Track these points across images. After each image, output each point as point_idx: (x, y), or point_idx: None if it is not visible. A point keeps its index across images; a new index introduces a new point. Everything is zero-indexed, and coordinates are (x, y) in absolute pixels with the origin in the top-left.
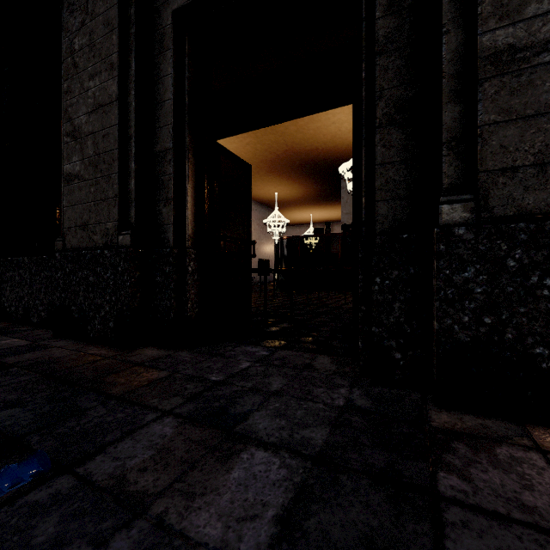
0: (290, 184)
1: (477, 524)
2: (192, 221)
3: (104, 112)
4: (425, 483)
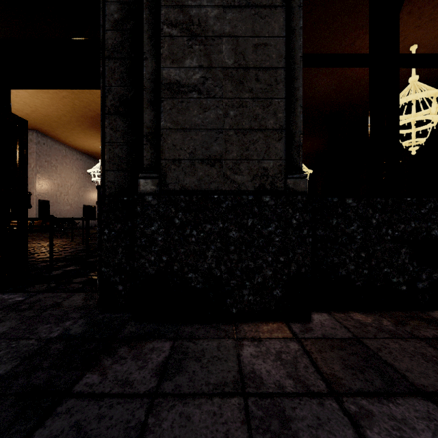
0: None
1: (78, 407)
2: None
3: None
4: (66, 387)
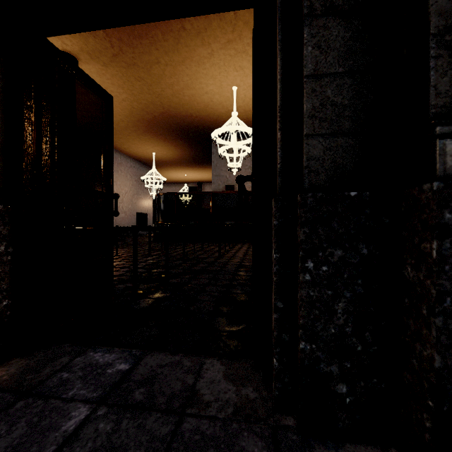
0: (166, 145)
1: None
2: None
3: None
4: None
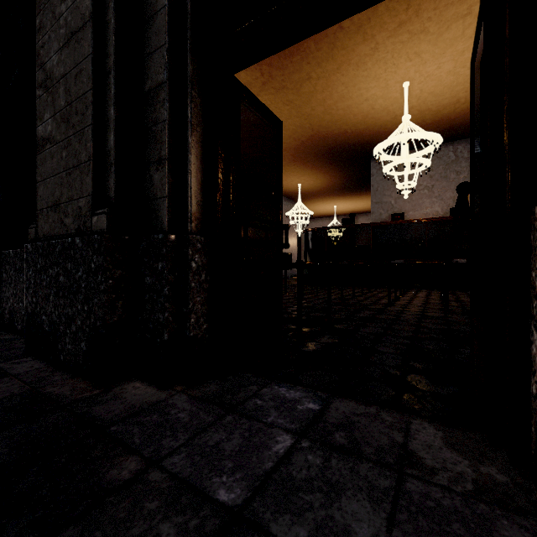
0: (314, 173)
1: None
2: (198, 192)
3: (76, 41)
4: None
